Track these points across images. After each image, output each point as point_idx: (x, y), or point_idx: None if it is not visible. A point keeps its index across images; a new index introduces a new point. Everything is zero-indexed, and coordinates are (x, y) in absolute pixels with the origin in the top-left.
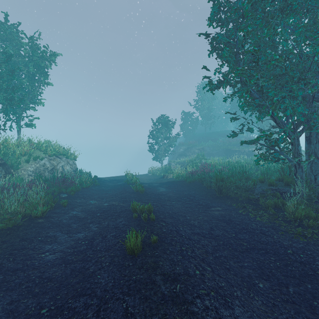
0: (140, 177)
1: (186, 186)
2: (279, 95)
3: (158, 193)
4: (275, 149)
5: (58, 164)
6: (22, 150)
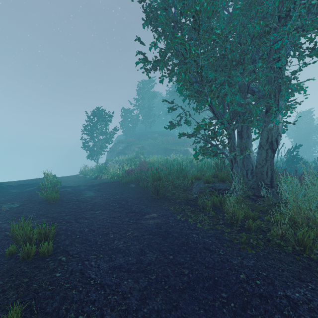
0: (66, 179)
1: (120, 187)
2: (219, 79)
3: (80, 200)
4: (212, 143)
5: None
6: None
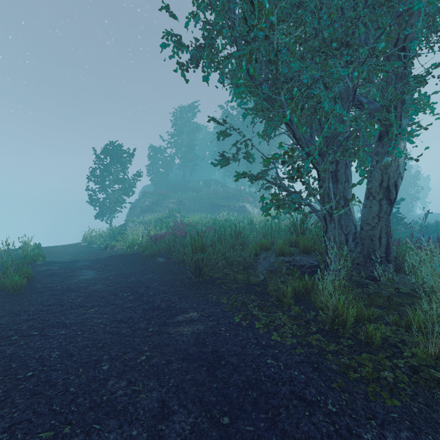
0: (58, 250)
1: (140, 263)
2: (308, 73)
3: (66, 287)
4: (290, 190)
5: None
6: None
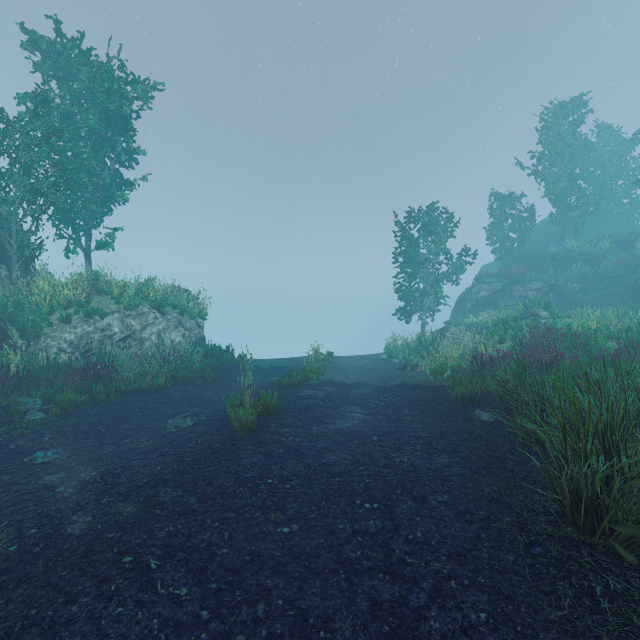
0: (349, 363)
1: (439, 414)
2: None
3: (297, 442)
4: None
5: (148, 327)
6: (66, 295)
